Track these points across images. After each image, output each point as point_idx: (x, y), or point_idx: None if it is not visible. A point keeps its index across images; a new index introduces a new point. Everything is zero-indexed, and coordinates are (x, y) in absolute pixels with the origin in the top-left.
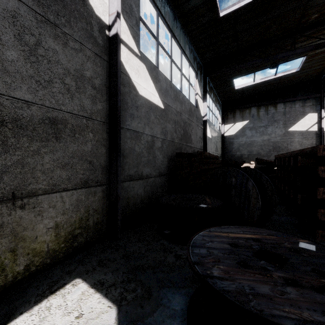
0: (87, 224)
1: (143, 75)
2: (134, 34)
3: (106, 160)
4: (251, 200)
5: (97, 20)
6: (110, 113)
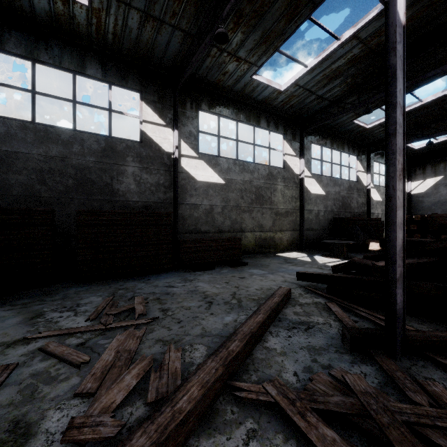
0: (294, 242)
1: (313, 183)
2: (309, 169)
3: (299, 222)
4: (359, 238)
5: (296, 175)
6: (300, 205)
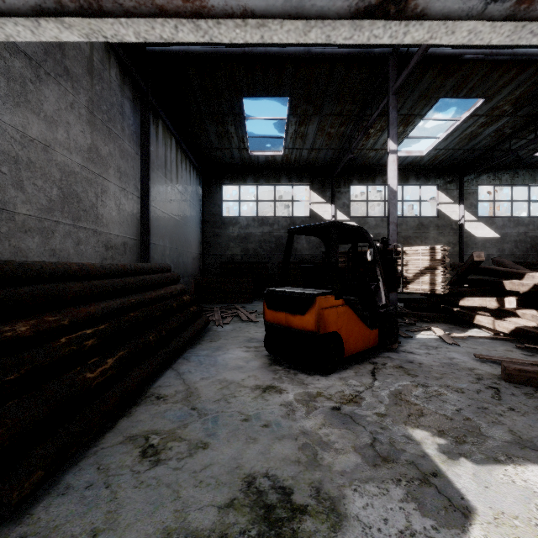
0: None
1: (480, 227)
2: (473, 213)
3: None
4: None
5: (454, 221)
6: (459, 250)
